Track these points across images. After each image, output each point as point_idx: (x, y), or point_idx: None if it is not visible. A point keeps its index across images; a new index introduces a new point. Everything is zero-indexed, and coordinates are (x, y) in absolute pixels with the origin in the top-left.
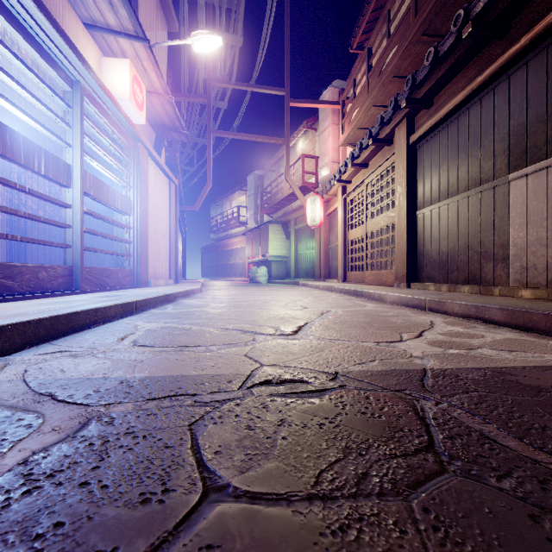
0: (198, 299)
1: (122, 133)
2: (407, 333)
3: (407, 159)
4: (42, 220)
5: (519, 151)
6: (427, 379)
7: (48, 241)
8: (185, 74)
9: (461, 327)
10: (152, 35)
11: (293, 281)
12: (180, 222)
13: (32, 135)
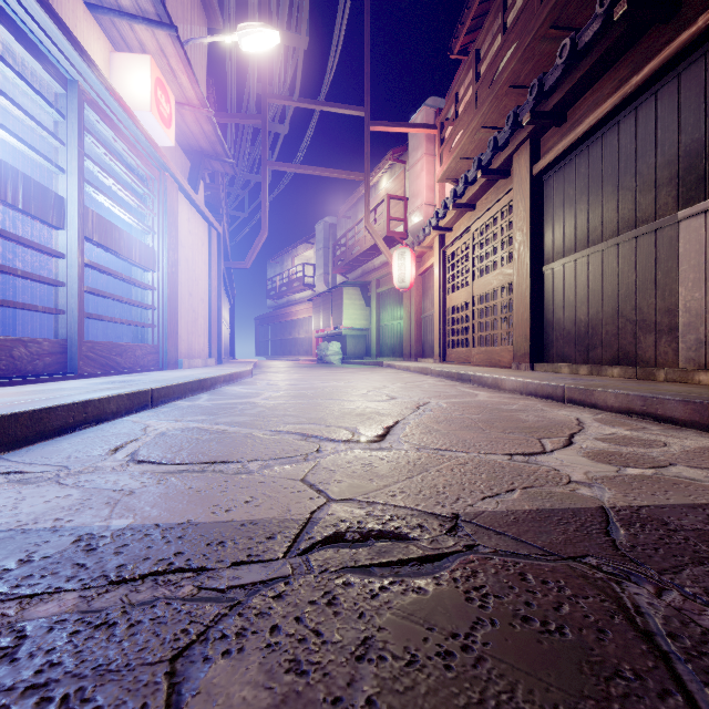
0: (246, 386)
1: (142, 158)
2: (549, 438)
3: (530, 196)
4: (19, 274)
5: (694, 178)
6: (615, 529)
7: (29, 304)
8: (232, 87)
9: (625, 428)
10: (185, 30)
11: (375, 361)
12: (226, 284)
13: (19, 162)
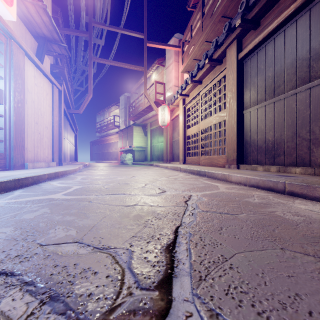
0: (64, 180)
1: None
2: None
3: (237, 71)
4: None
5: None
6: None
7: None
8: (71, 14)
9: None
10: None
11: (149, 163)
12: (70, 122)
13: None
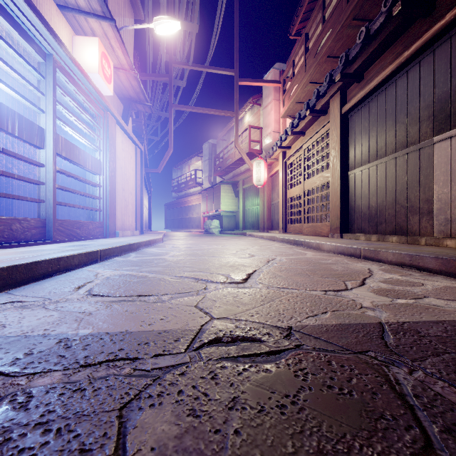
0: (159, 248)
1: (93, 103)
2: (350, 281)
3: (340, 127)
4: (16, 177)
5: (443, 116)
6: (387, 335)
7: (22, 196)
8: (150, 57)
9: (399, 274)
10: (120, 21)
11: (241, 232)
12: (146, 183)
13: (14, 105)
